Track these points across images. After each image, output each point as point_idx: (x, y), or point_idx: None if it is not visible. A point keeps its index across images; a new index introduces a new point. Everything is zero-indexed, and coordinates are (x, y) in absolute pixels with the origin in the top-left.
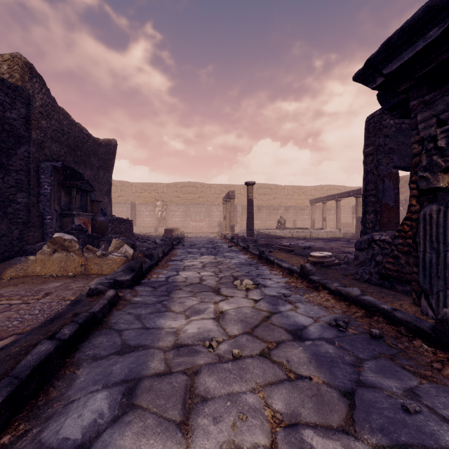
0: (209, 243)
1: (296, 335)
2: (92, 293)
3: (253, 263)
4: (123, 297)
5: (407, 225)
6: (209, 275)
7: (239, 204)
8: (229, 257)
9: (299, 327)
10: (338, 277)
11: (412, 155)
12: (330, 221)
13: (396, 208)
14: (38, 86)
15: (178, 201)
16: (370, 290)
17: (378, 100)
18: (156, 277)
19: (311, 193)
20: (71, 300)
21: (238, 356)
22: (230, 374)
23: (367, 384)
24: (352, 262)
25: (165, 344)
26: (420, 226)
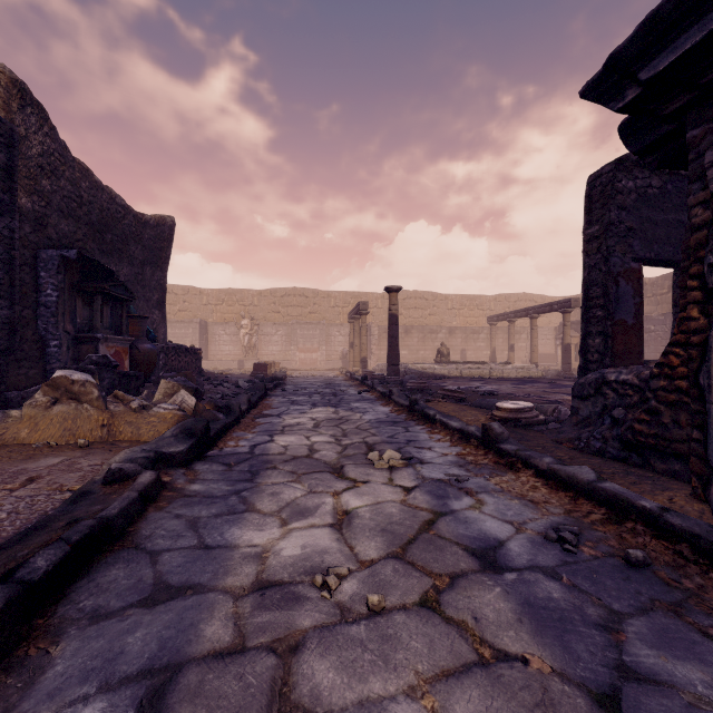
0: (326, 386)
1: (486, 560)
2: (113, 478)
3: (400, 420)
4: (171, 483)
5: (676, 355)
6: (325, 441)
7: (375, 324)
8: (360, 409)
9: (489, 543)
10: (547, 445)
11: (691, 228)
12: (520, 351)
13: (637, 327)
14: (35, 121)
15: (277, 319)
16: (607, 469)
17: (621, 137)
18: (233, 445)
19: (489, 306)
20: (73, 491)
21: (378, 608)
22: (363, 653)
23: (642, 673)
24: (568, 418)
25: (239, 582)
26: (711, 357)
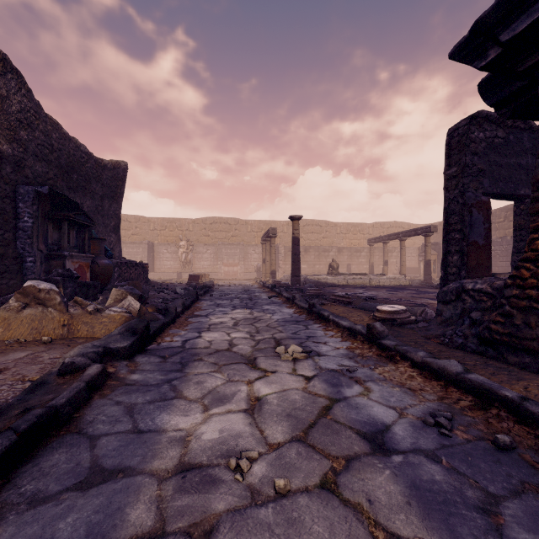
0: (244, 292)
1: (375, 443)
2: (66, 370)
3: (301, 320)
4: (115, 374)
5: (527, 269)
6: (242, 337)
7: (282, 244)
8: (270, 311)
9: (377, 427)
10: (418, 341)
11: None
12: (392, 265)
13: (486, 247)
14: (14, 85)
15: (207, 241)
16: (469, 361)
17: (480, 93)
18: (169, 341)
19: (368, 231)
20: (33, 381)
21: (284, 491)
22: (270, 538)
23: None
24: (433, 318)
25: (164, 465)
26: None
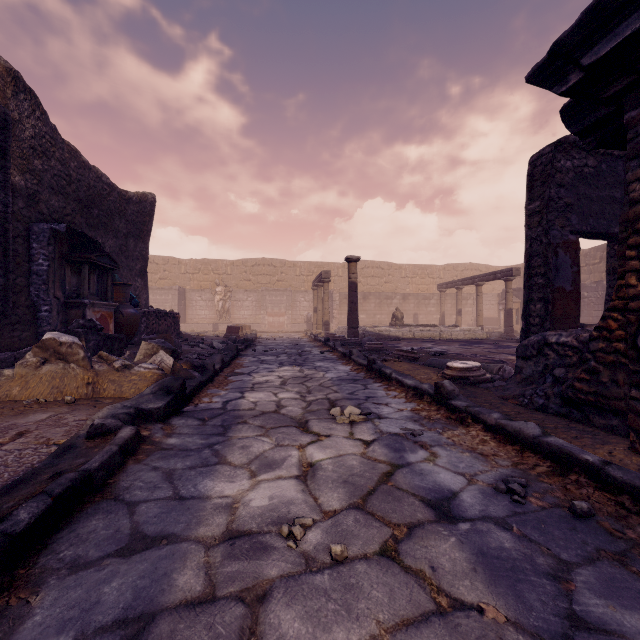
0: (292, 347)
1: (440, 510)
2: (96, 433)
3: (359, 378)
4: (149, 437)
5: (614, 319)
6: (291, 398)
7: (336, 290)
8: (323, 368)
9: (444, 494)
10: (494, 401)
11: (630, 202)
12: (467, 315)
13: (575, 294)
14: (28, 106)
15: (248, 286)
16: (550, 424)
17: (562, 119)
18: (207, 402)
19: (439, 275)
20: (59, 445)
21: (340, 557)
22: (327, 602)
23: (592, 622)
24: (512, 376)
25: (210, 532)
26: None
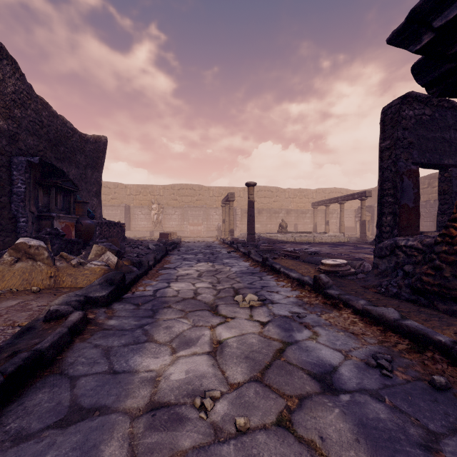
0: (207, 248)
1: (324, 383)
2: (51, 317)
3: (256, 272)
4: (94, 319)
5: (455, 228)
6: (205, 287)
7: (239, 207)
8: (229, 264)
9: (326, 368)
10: (358, 290)
11: None
12: (332, 225)
13: (415, 209)
14: (9, 69)
15: (175, 204)
16: (404, 308)
17: (413, 74)
18: (142, 290)
19: (312, 196)
20: (22, 326)
21: (244, 428)
22: None
23: None
24: (371, 271)
25: (136, 404)
26: None
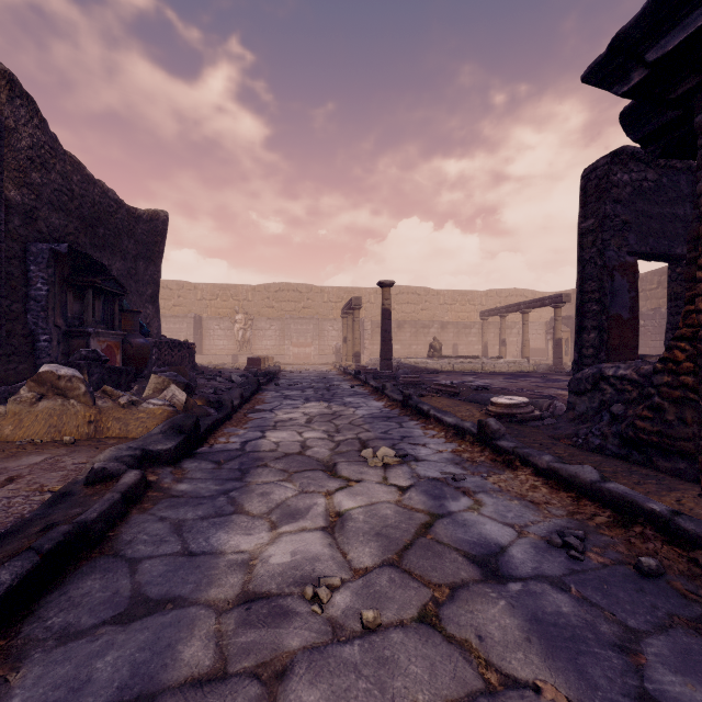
0: (319, 380)
1: (487, 568)
2: (96, 478)
3: (393, 415)
4: (157, 483)
5: (682, 350)
6: (318, 438)
7: (368, 318)
8: (353, 404)
9: (490, 548)
10: (544, 442)
11: (700, 217)
12: (511, 345)
13: (633, 322)
14: (24, 113)
15: (271, 314)
16: (608, 467)
17: (622, 125)
18: (224, 442)
19: (480, 301)
20: (54, 492)
21: (373, 625)
22: (357, 680)
23: None
24: (564, 413)
25: (223, 594)
26: None
